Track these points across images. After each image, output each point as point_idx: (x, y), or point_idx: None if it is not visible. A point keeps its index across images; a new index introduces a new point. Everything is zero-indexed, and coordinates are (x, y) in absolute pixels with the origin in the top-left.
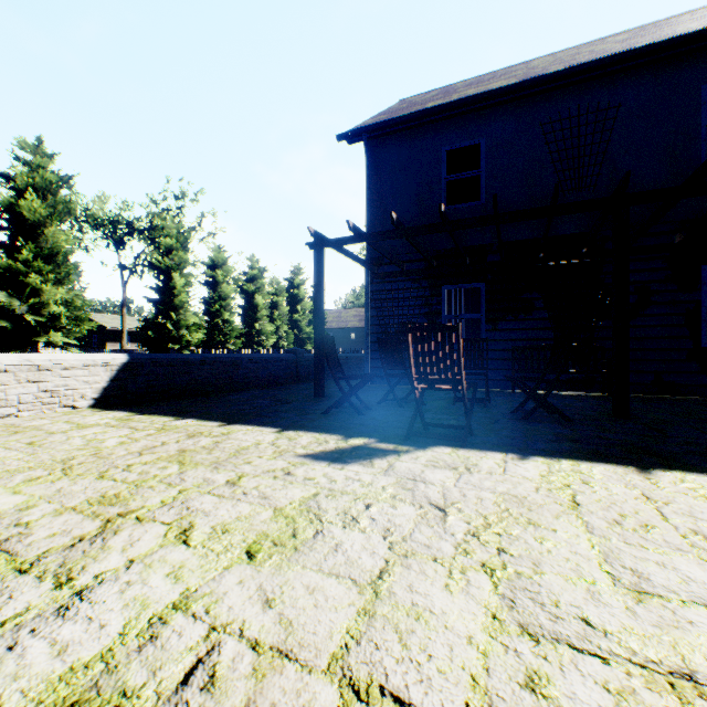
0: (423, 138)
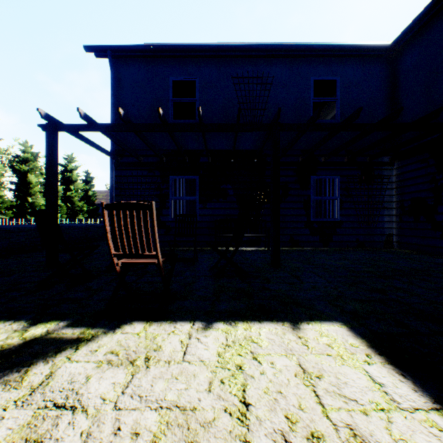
0: (156, 67)
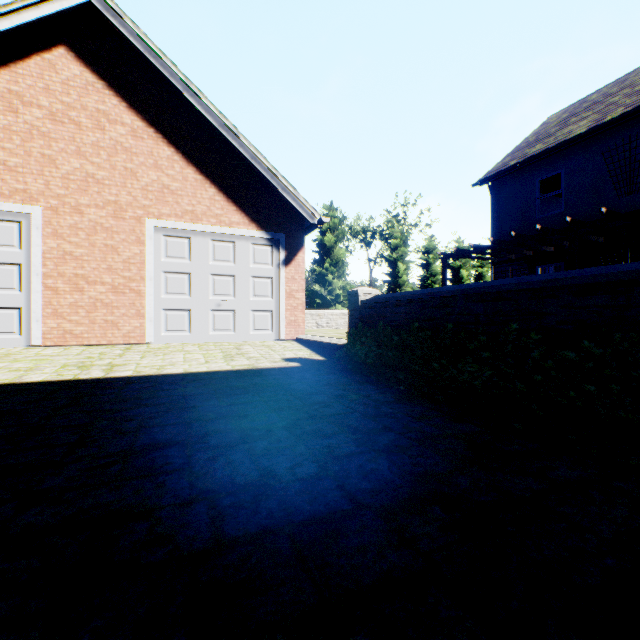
0: (524, 175)
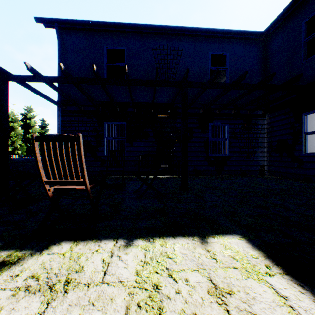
0: (94, 38)
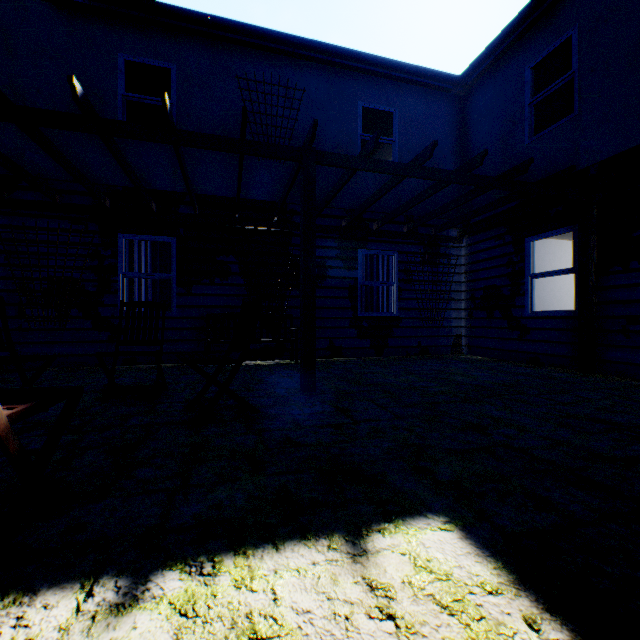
0: (91, 28)
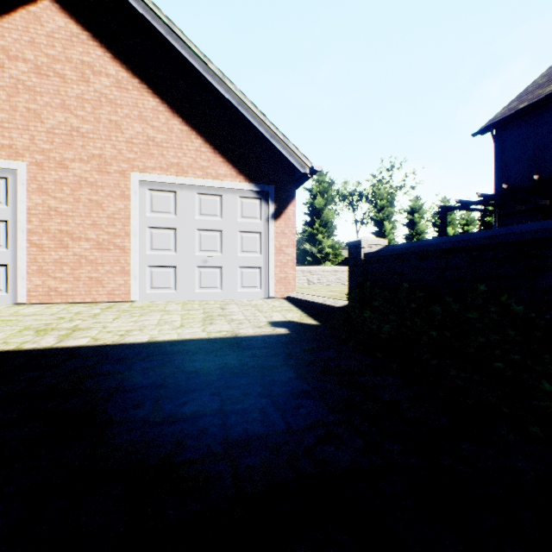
0: (537, 117)
